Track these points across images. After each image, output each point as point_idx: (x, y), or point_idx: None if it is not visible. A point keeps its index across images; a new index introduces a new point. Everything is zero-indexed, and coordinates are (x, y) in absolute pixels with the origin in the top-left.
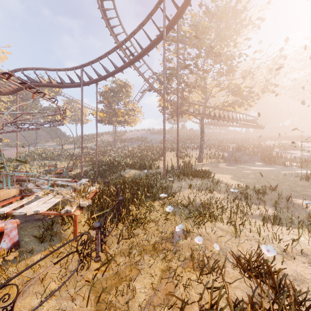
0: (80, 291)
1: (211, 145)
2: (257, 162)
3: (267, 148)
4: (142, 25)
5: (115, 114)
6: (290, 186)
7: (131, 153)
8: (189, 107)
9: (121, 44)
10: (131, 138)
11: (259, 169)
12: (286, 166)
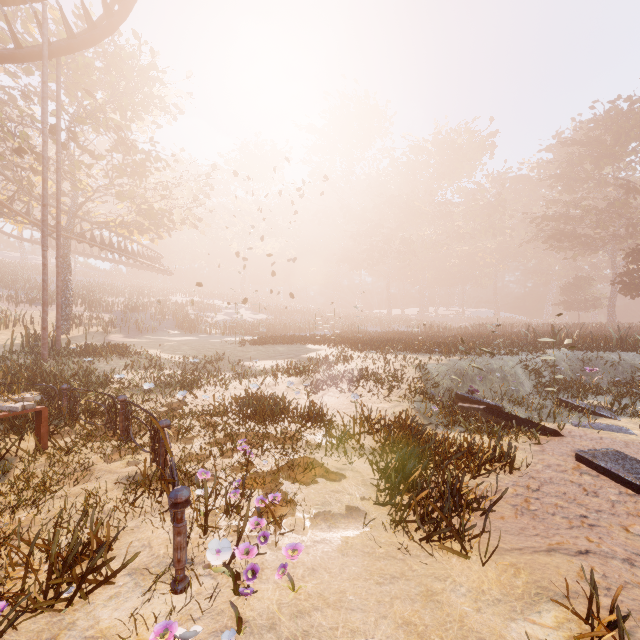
0: None
1: None
2: (171, 329)
3: (180, 308)
4: None
5: None
6: (233, 353)
7: None
8: (31, 206)
9: None
10: None
11: (183, 339)
12: (210, 335)
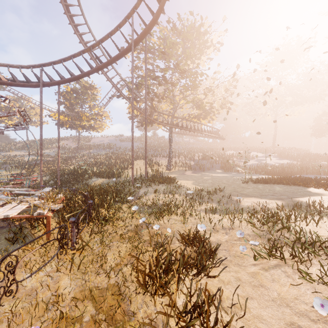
0: (62, 267)
1: (180, 154)
2: (217, 169)
3: (227, 157)
4: (111, 34)
5: (79, 118)
6: (234, 188)
7: (98, 161)
8: (158, 116)
9: (88, 50)
10: (97, 145)
11: (218, 175)
12: (239, 173)
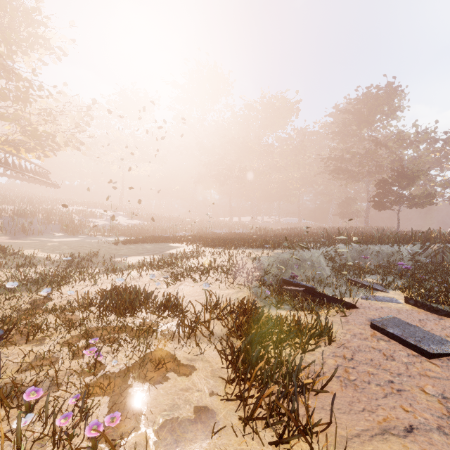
0: None
1: None
2: (56, 232)
3: (66, 215)
4: None
5: None
6: (108, 251)
7: None
8: None
9: None
10: None
11: (65, 240)
12: (91, 236)
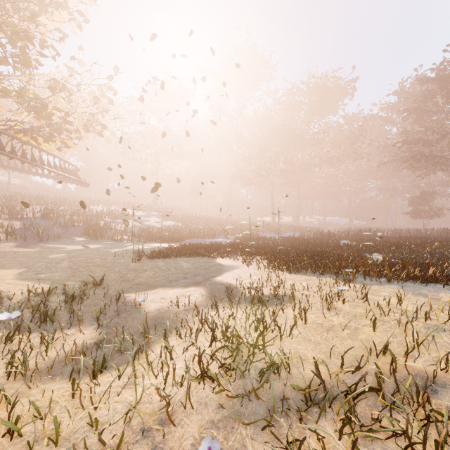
0: None
1: None
2: (78, 236)
3: (94, 215)
4: None
5: None
6: (122, 274)
7: None
8: None
9: None
10: None
11: (80, 248)
12: (117, 241)
